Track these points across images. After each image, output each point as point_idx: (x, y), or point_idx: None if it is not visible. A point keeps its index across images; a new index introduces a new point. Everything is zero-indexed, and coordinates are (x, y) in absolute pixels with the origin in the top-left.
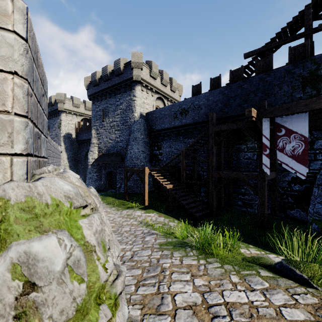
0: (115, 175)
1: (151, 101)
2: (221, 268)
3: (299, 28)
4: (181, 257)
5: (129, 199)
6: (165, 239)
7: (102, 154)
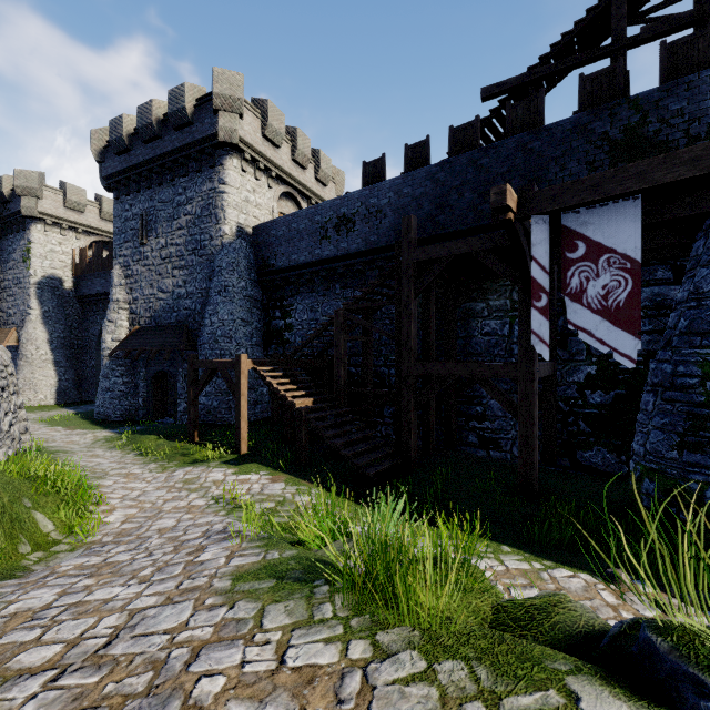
0: (173, 382)
1: (268, 201)
2: (427, 685)
3: (598, 42)
4: (287, 632)
5: (201, 441)
6: (261, 552)
7: (141, 329)
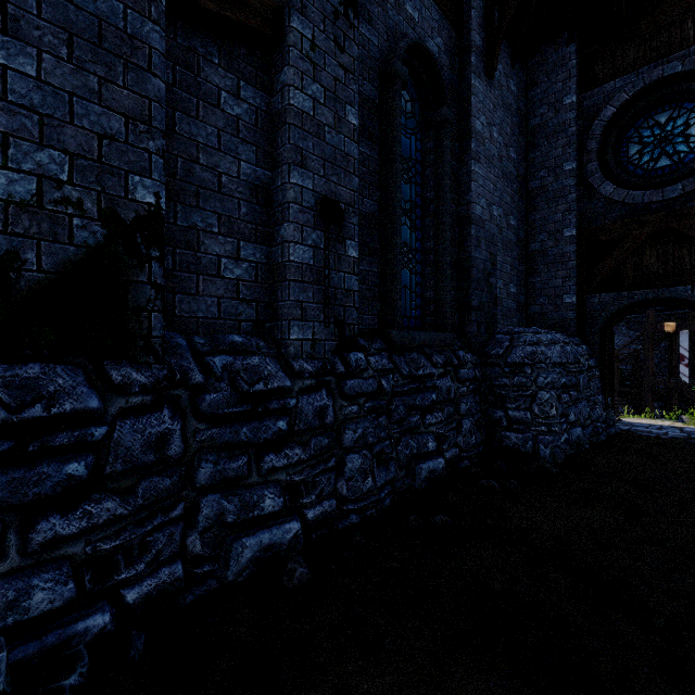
0: None
1: None
2: None
3: None
4: None
5: None
6: None
7: None
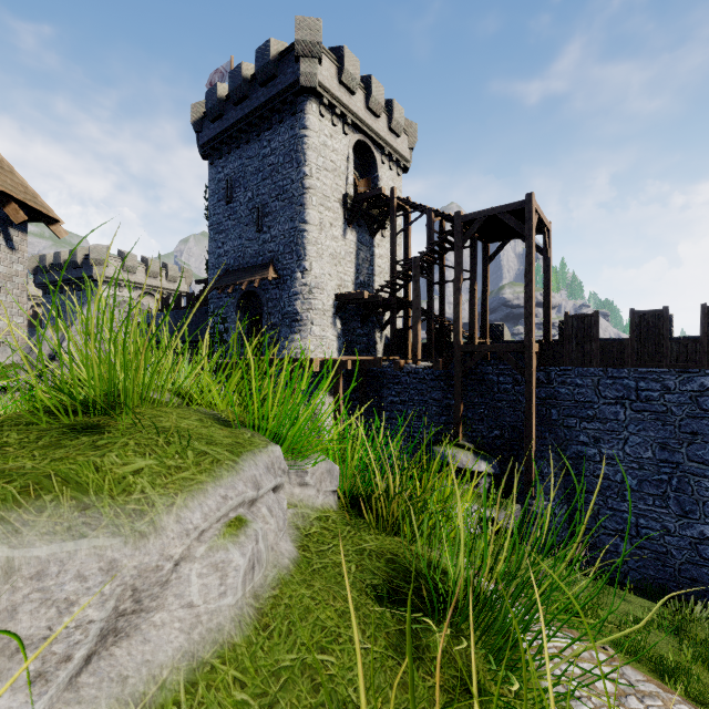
0: None
1: None
2: None
3: None
4: None
5: None
6: None
7: None
